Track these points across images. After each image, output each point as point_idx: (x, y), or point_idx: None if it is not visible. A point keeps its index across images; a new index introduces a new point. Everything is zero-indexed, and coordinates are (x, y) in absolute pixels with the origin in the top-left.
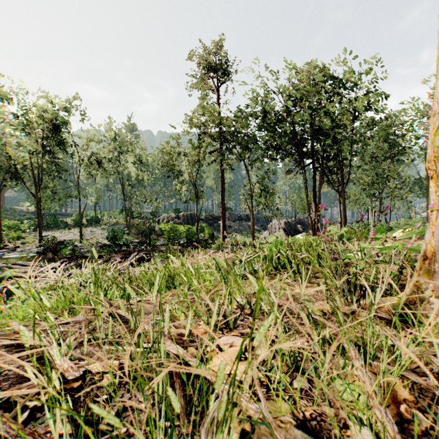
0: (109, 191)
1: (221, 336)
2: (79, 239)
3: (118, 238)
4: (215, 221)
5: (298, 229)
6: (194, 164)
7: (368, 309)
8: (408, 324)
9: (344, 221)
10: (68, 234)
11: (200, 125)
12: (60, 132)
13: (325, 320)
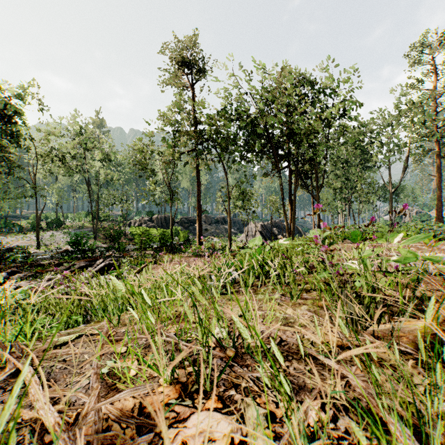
0: (73, 191)
1: (191, 413)
2: (36, 245)
3: (81, 243)
4: (190, 224)
5: (274, 232)
6: (168, 164)
7: (384, 337)
8: (441, 362)
9: (318, 224)
10: (22, 239)
11: (175, 122)
12: (10, 122)
13: (343, 368)
